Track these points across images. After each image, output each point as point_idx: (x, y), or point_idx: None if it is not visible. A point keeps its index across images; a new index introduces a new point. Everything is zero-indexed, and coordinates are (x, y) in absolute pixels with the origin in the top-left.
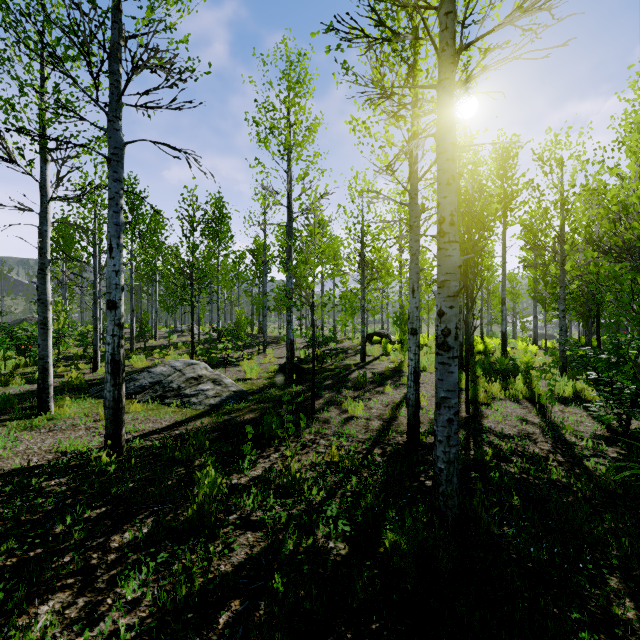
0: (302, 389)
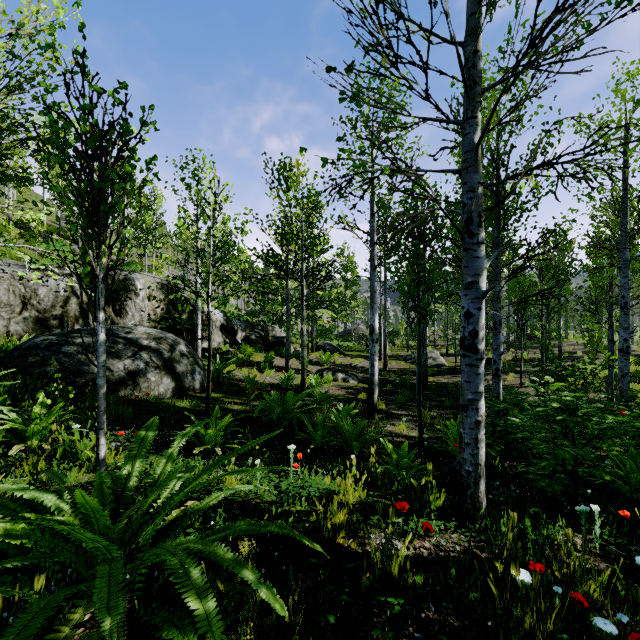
0: None
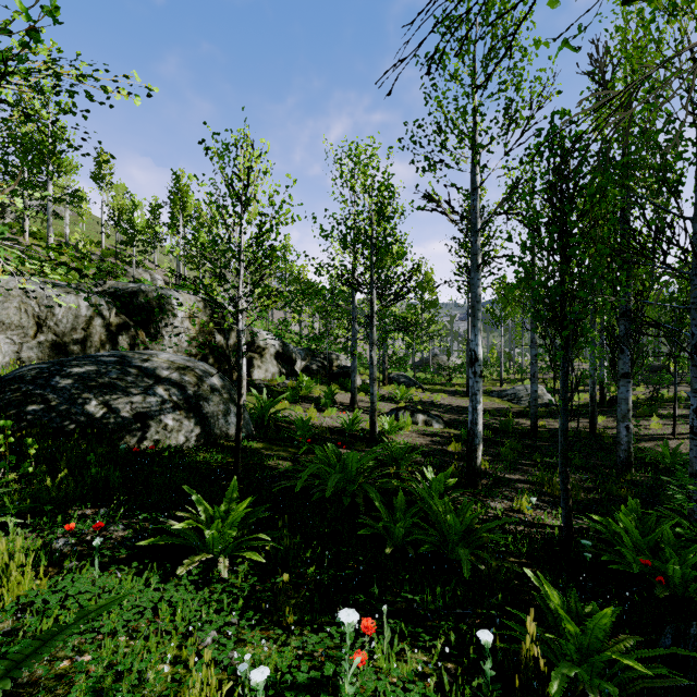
0: None
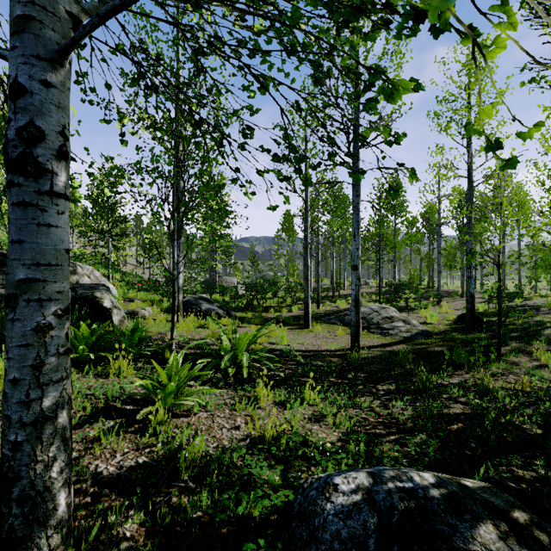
0: (484, 336)
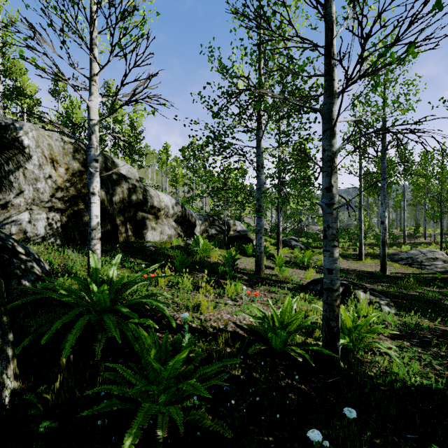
0: None
